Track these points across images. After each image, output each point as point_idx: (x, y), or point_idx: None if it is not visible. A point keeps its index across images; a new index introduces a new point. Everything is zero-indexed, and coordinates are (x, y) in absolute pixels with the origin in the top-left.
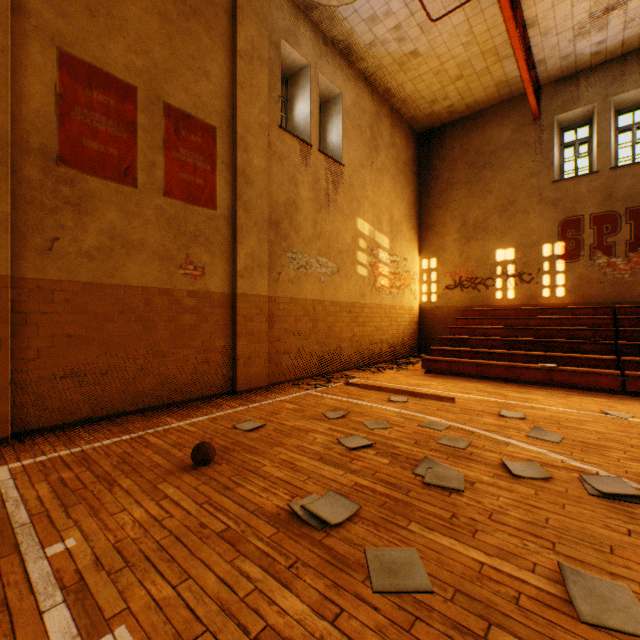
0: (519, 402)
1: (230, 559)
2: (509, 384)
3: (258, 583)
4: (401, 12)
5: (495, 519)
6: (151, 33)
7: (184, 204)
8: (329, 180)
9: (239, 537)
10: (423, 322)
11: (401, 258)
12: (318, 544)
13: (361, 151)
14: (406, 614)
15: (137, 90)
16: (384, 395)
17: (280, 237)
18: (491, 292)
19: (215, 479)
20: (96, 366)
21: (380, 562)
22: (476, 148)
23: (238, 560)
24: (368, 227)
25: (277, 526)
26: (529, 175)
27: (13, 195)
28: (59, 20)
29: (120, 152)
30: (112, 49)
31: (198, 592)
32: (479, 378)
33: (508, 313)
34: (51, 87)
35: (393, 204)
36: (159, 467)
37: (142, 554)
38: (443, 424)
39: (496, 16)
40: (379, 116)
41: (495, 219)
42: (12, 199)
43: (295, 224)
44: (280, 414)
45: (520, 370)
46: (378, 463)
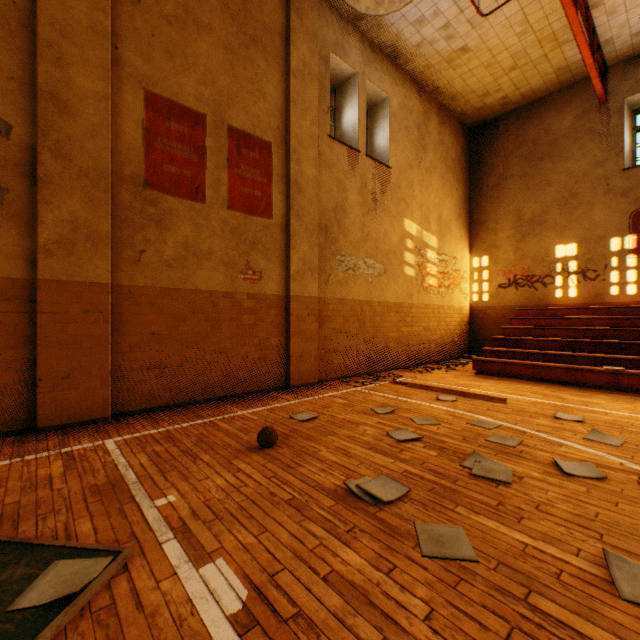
0: (578, 405)
1: (298, 521)
2: (568, 387)
3: (323, 540)
4: (450, 11)
5: (542, 510)
6: (217, 65)
7: (244, 215)
8: (376, 183)
9: (304, 505)
10: (474, 322)
11: (450, 257)
12: (372, 516)
13: (408, 152)
14: (452, 575)
15: (206, 117)
16: (432, 394)
17: (329, 241)
18: (550, 290)
19: (278, 459)
20: (173, 360)
21: (428, 534)
22: (533, 139)
23: (304, 522)
24: (415, 227)
25: (335, 499)
26: (594, 164)
27: (112, 216)
28: (145, 65)
29: (192, 173)
30: (186, 84)
31: (275, 542)
32: (535, 380)
33: (569, 313)
34: (139, 123)
35: (441, 202)
36: (230, 447)
37: (227, 511)
38: (493, 423)
39: (554, 1)
40: (427, 115)
41: (554, 213)
42: (111, 220)
43: (343, 228)
44: (331, 408)
45: (581, 373)
46: (426, 455)
